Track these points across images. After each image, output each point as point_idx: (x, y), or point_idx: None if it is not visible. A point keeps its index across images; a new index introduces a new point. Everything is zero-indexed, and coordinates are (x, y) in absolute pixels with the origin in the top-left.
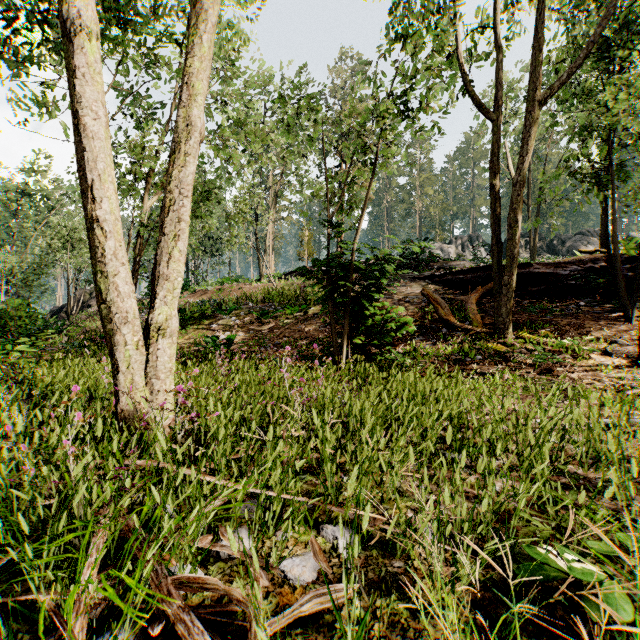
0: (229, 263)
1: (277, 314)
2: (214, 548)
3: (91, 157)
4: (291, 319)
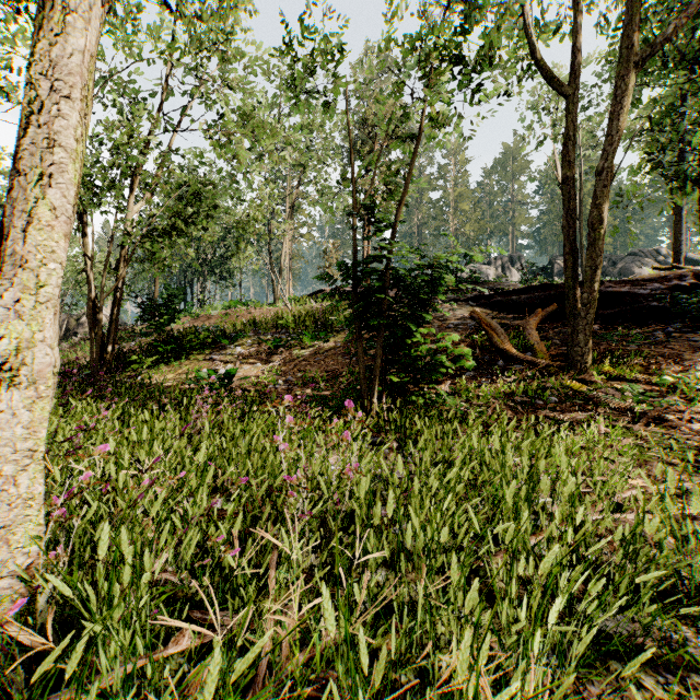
0: (240, 285)
1: (291, 343)
2: None
3: None
4: (308, 349)
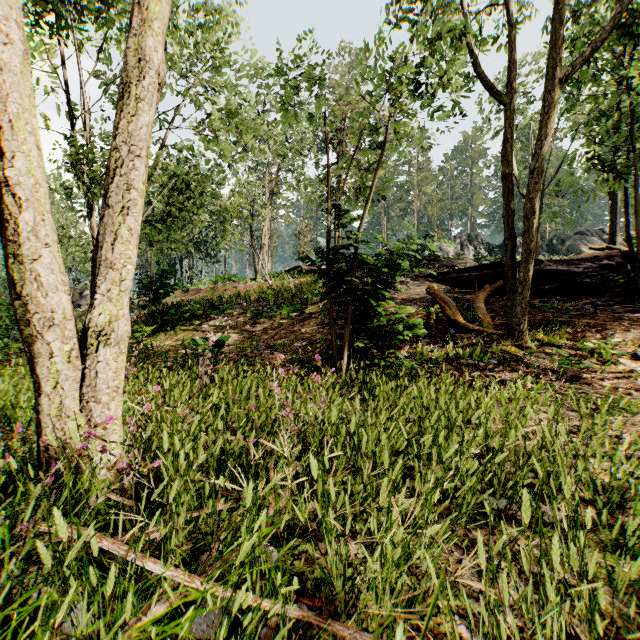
0: (224, 262)
1: (272, 314)
2: None
3: None
4: (287, 319)
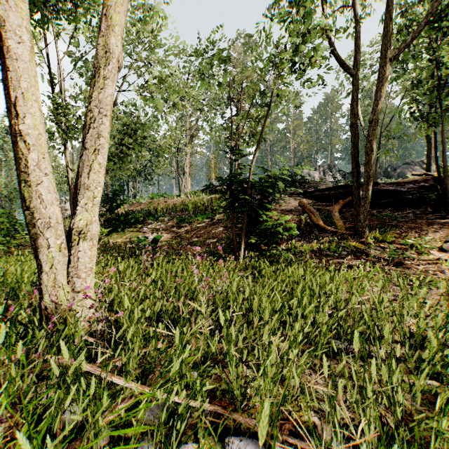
0: (158, 184)
1: (191, 220)
2: None
3: (15, 76)
4: (202, 224)
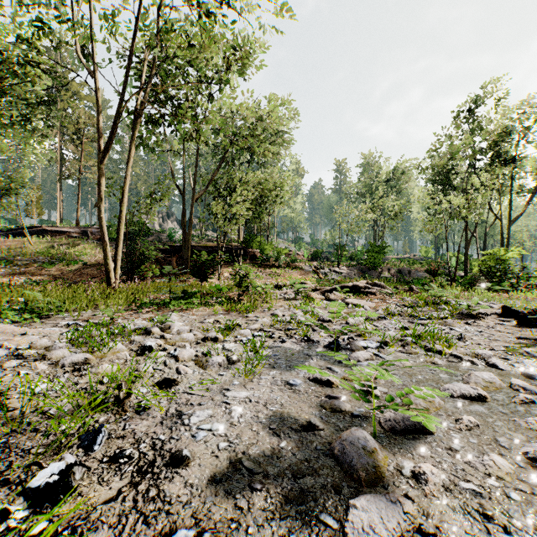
0: None
1: (57, 265)
2: (151, 296)
3: (106, 235)
4: (72, 268)
